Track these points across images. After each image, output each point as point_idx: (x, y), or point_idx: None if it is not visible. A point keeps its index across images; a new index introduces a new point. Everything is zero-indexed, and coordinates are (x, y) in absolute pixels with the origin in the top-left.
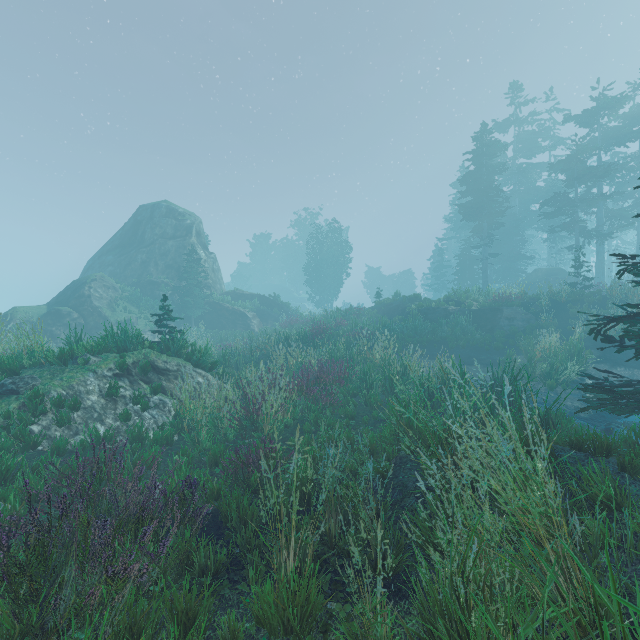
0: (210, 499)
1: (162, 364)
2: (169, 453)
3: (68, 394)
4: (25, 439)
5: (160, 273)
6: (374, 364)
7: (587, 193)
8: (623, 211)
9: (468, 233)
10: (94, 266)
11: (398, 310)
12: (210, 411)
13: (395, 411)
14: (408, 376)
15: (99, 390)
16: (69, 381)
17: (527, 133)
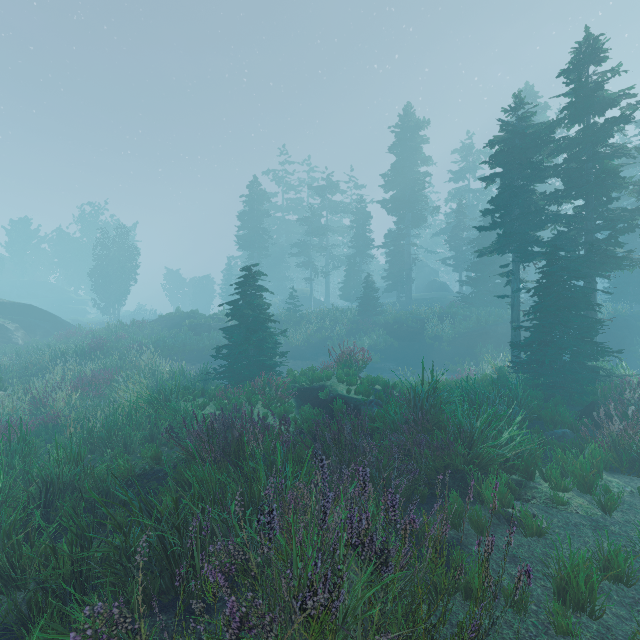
0: None
1: None
2: None
3: None
4: None
5: None
6: (139, 370)
7: (322, 240)
8: (338, 257)
9: None
10: None
11: (177, 324)
12: (3, 410)
13: None
14: (158, 375)
15: None
16: None
17: (292, 185)
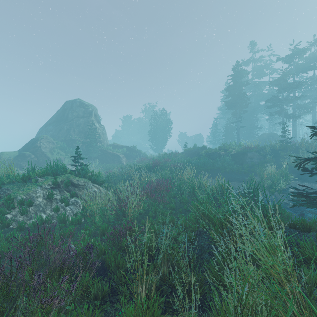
0: (100, 254)
1: (76, 182)
2: (79, 228)
3: (26, 198)
4: (3, 222)
5: (76, 135)
6: (184, 181)
7: (288, 96)
8: (305, 105)
9: (229, 115)
10: (42, 131)
11: (195, 154)
12: (101, 206)
13: (195, 206)
14: (201, 187)
15: (43, 195)
16: (27, 191)
17: (258, 66)
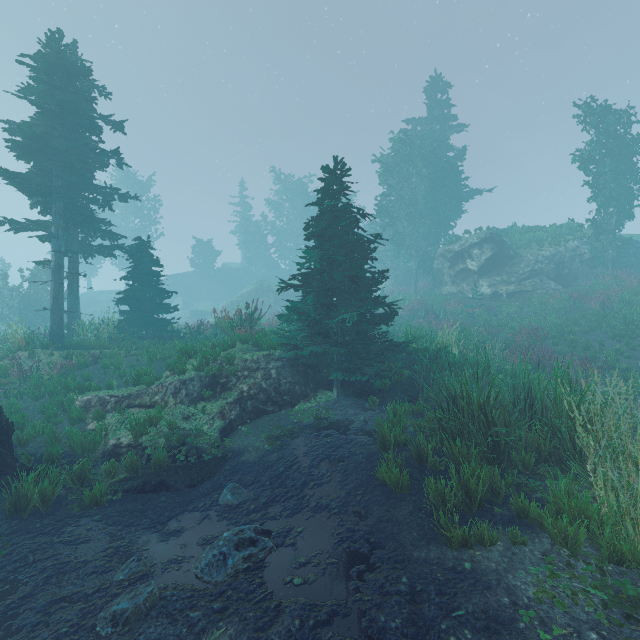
0: None
1: None
2: None
3: None
4: None
5: None
6: None
7: None
8: None
9: None
10: None
11: None
12: None
13: None
14: None
15: None
16: None
17: None
